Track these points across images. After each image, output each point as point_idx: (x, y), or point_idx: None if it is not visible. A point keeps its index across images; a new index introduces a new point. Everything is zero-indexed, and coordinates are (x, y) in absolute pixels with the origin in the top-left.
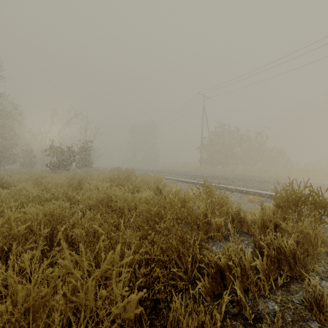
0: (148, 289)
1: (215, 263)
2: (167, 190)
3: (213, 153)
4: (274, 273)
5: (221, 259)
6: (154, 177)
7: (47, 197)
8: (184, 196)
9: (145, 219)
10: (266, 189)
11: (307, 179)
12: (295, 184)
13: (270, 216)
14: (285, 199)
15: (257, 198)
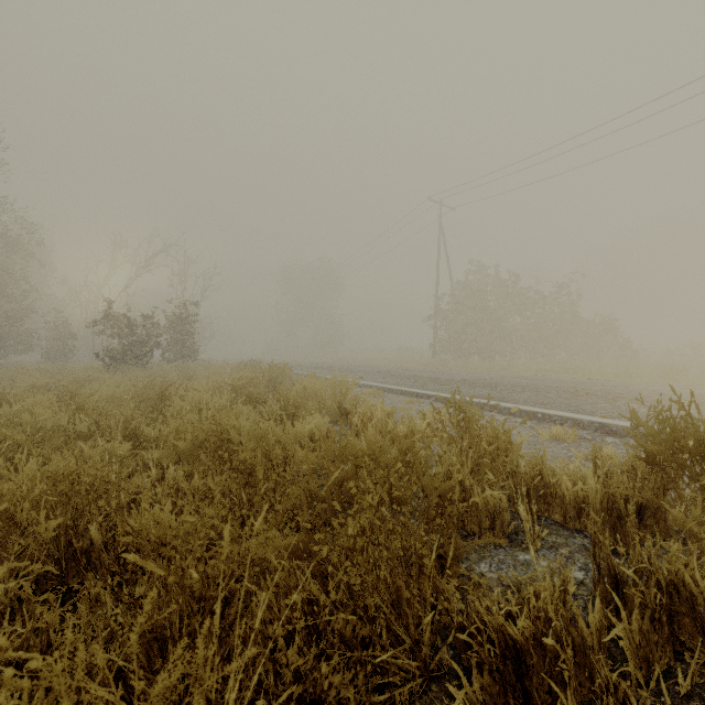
0: (313, 704)
1: (498, 629)
2: (362, 413)
3: (462, 329)
4: (662, 655)
5: (517, 620)
6: (331, 383)
7: (82, 430)
8: (409, 436)
9: (304, 501)
10: (590, 411)
11: (677, 386)
12: (655, 398)
13: (624, 485)
14: (671, 443)
15: (572, 432)
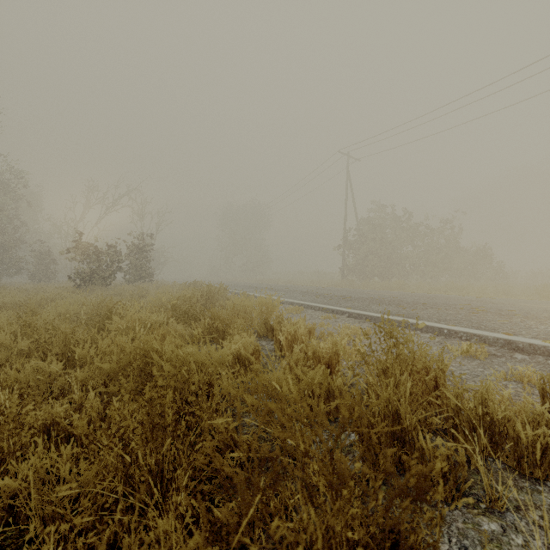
0: None
1: None
2: (286, 331)
3: (365, 256)
4: None
5: None
6: (258, 302)
7: (22, 348)
8: (355, 388)
9: (202, 507)
10: (492, 328)
11: None
12: (546, 315)
13: None
14: None
15: (482, 349)
